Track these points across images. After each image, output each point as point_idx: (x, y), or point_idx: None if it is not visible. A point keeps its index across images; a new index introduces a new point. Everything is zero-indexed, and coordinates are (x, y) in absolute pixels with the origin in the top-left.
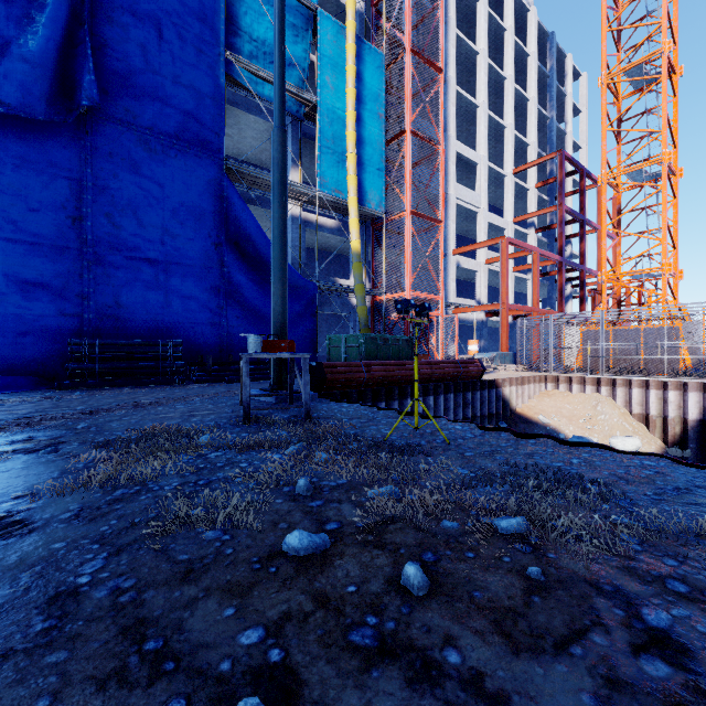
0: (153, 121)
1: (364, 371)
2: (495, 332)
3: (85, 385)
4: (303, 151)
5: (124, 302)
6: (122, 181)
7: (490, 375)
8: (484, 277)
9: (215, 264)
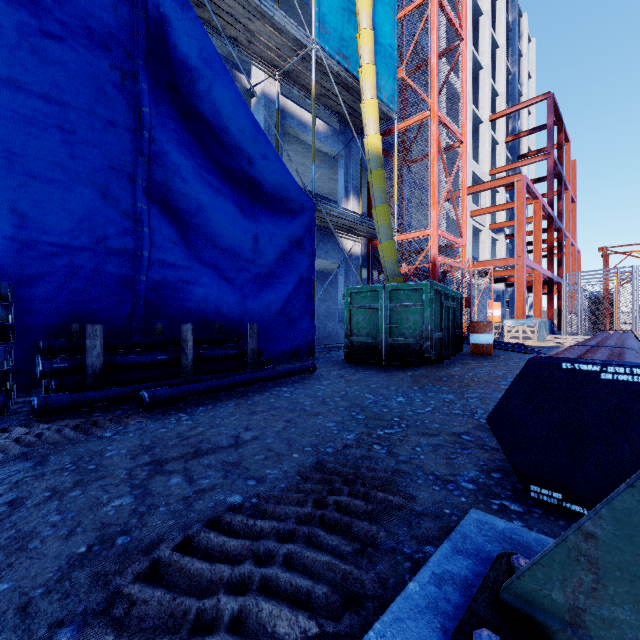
0: None
1: None
2: None
3: None
4: None
5: None
6: None
7: None
8: (469, 232)
9: (120, 115)
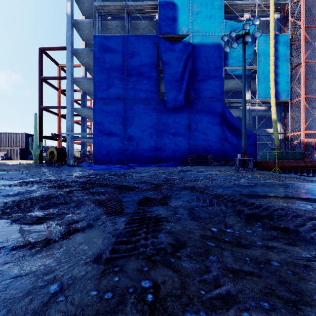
0: (205, 96)
1: (272, 163)
2: None
3: (193, 165)
4: (251, 83)
5: (198, 145)
6: (198, 114)
7: None
8: None
9: (221, 131)
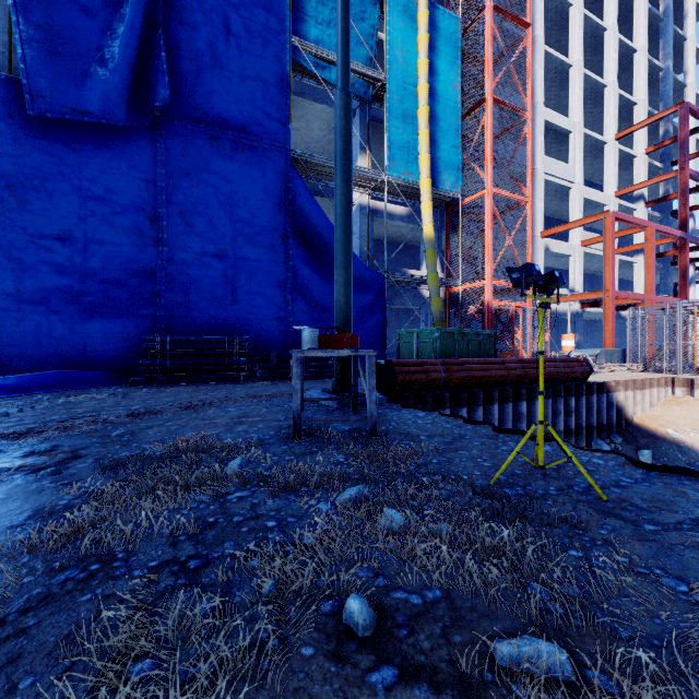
0: (222, 117)
1: (441, 370)
2: (591, 325)
3: (156, 381)
4: (372, 137)
5: (194, 299)
6: (193, 179)
7: (595, 376)
8: (579, 262)
9: (281, 258)
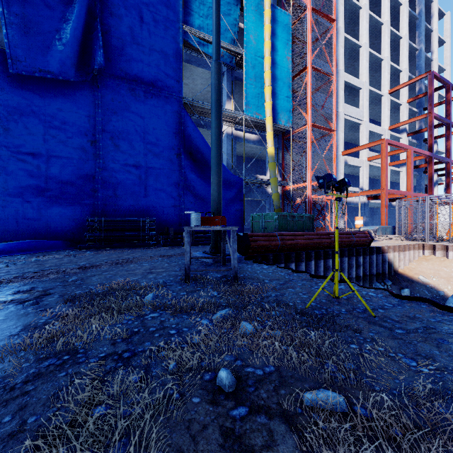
0: (138, 76)
1: (278, 239)
2: (373, 211)
3: (95, 247)
4: (235, 90)
5: (120, 194)
6: (119, 116)
7: (375, 243)
8: (366, 171)
9: (176, 167)
